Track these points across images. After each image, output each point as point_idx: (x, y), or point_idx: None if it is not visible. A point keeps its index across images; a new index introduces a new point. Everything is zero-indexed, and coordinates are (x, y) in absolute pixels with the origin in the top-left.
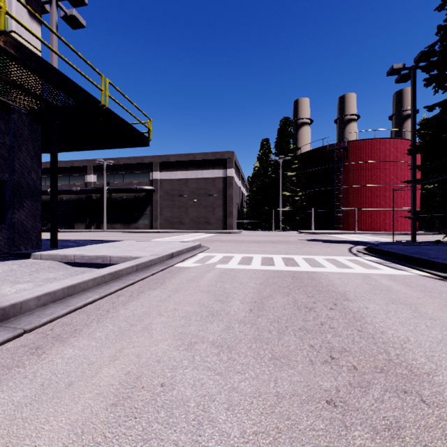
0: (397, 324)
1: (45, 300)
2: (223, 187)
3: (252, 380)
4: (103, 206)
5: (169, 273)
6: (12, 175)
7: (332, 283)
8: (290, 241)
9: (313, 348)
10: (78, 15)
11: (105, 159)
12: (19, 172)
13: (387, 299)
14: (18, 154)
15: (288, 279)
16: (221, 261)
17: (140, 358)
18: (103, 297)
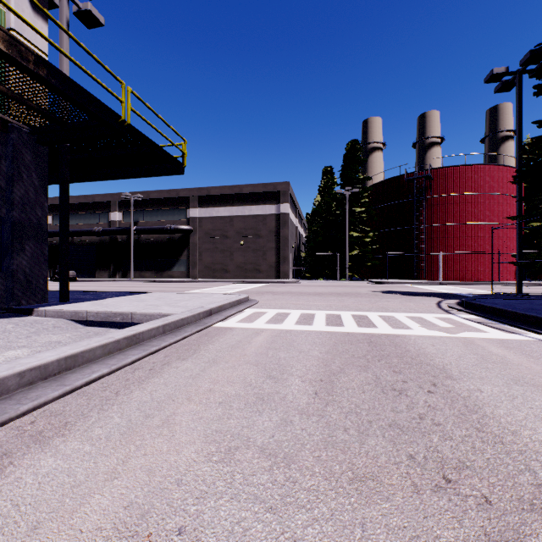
0: (533, 419)
1: (32, 377)
2: (276, 226)
3: (325, 523)
4: (130, 250)
5: (206, 336)
6: (11, 210)
7: (424, 351)
8: (360, 293)
9: (415, 461)
10: (95, 10)
11: (132, 193)
12: (20, 206)
13: (507, 378)
14: (18, 183)
15: (363, 345)
16: (274, 320)
17: (152, 476)
18: (114, 371)
